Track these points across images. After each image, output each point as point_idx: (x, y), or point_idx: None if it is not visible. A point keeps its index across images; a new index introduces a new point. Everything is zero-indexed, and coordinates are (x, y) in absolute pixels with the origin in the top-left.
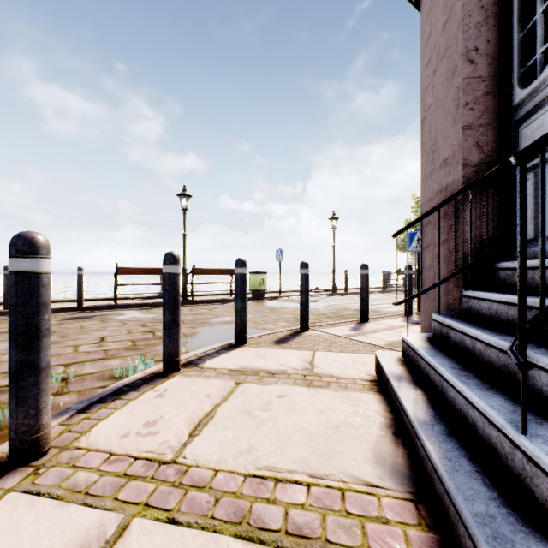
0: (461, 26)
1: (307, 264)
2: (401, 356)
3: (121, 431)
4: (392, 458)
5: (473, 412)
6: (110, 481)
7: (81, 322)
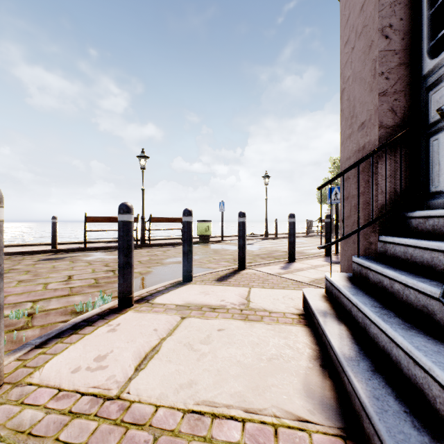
0: (377, 6)
1: (244, 213)
2: (324, 293)
3: (72, 366)
4: (320, 391)
5: (397, 351)
6: (54, 420)
7: (54, 262)
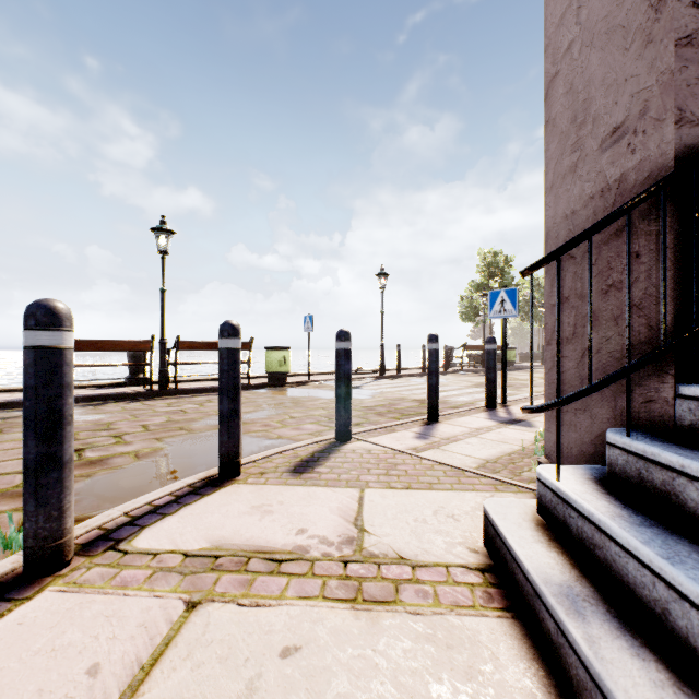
0: None
1: (349, 333)
2: (536, 514)
3: None
4: None
5: None
6: None
7: None
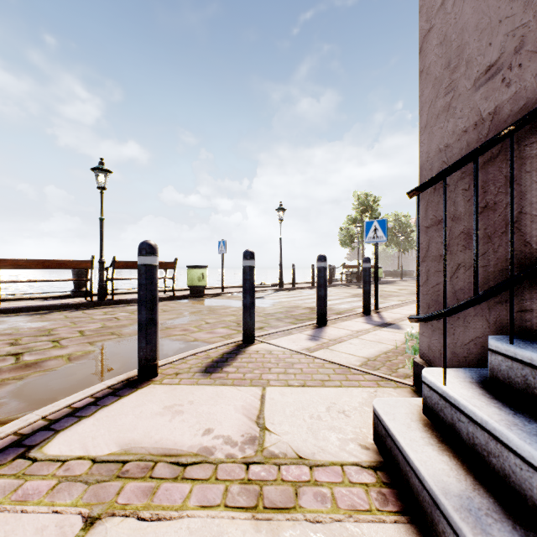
0: None
1: (253, 253)
2: (422, 413)
3: None
4: None
5: None
6: None
7: None
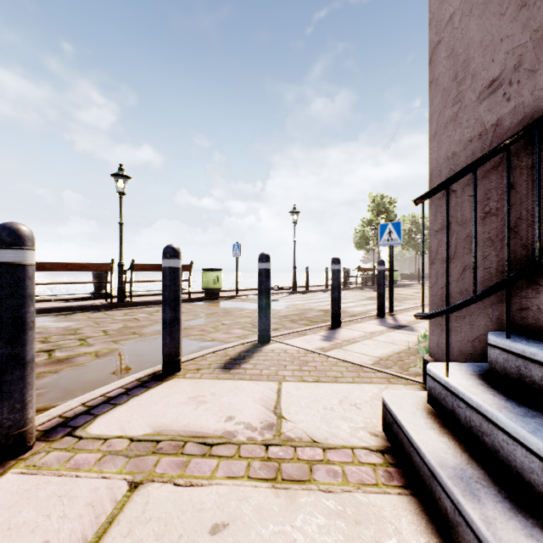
0: None
1: (269, 256)
2: (427, 404)
3: None
4: None
5: None
6: None
7: None
